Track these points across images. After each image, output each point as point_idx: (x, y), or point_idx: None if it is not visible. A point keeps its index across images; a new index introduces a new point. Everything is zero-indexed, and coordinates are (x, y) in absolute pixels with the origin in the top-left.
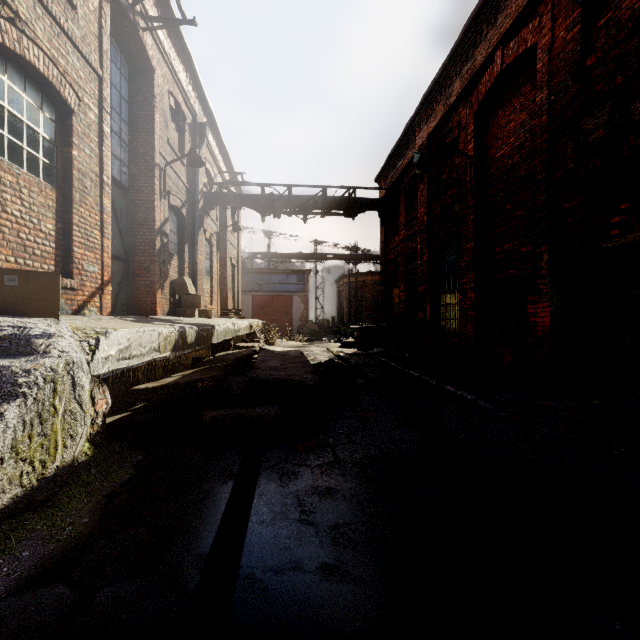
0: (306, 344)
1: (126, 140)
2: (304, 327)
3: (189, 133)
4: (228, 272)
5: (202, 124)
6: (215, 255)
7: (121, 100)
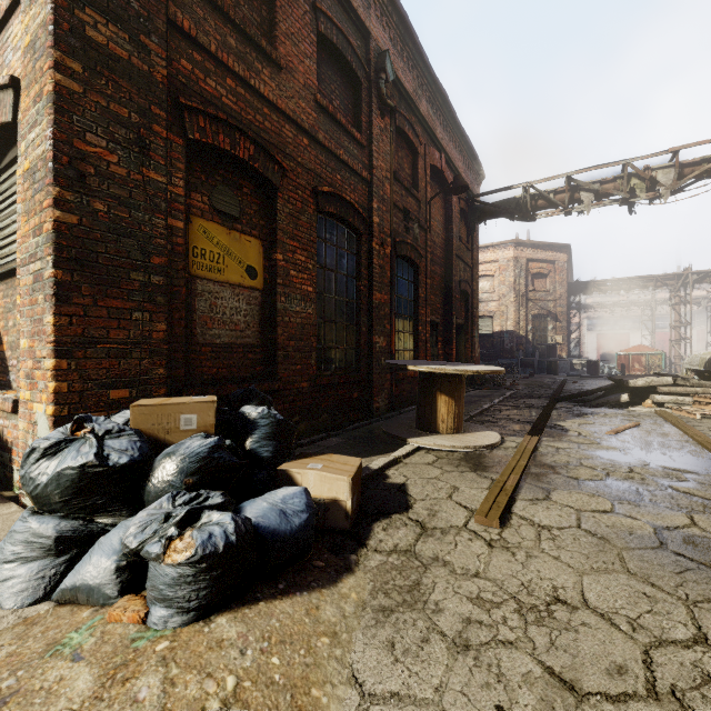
0: None
1: None
2: None
3: None
4: None
5: None
6: None
7: None
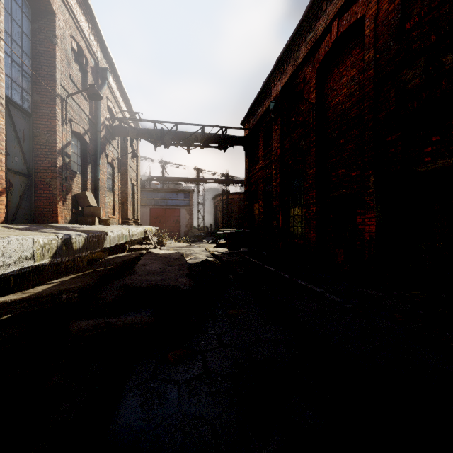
0: (190, 245)
1: (28, 71)
2: (189, 232)
3: (92, 75)
4: (128, 189)
5: (103, 69)
6: (117, 176)
7: (23, 35)
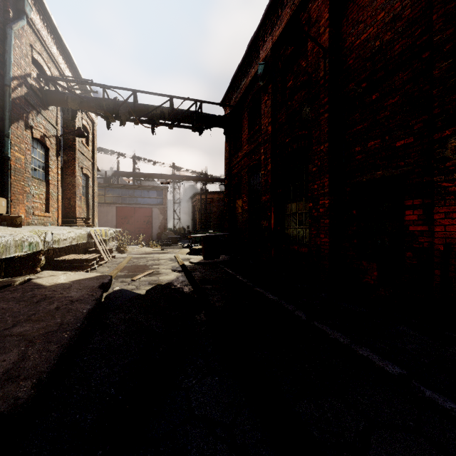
0: (158, 250)
1: None
2: (162, 234)
3: None
4: (78, 181)
5: None
6: (54, 160)
7: None
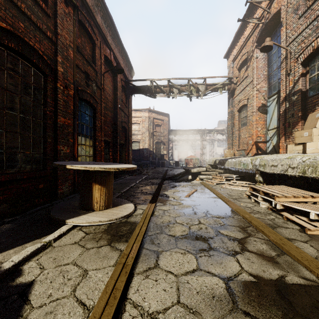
0: None
1: None
2: None
3: None
4: None
5: None
6: None
7: None
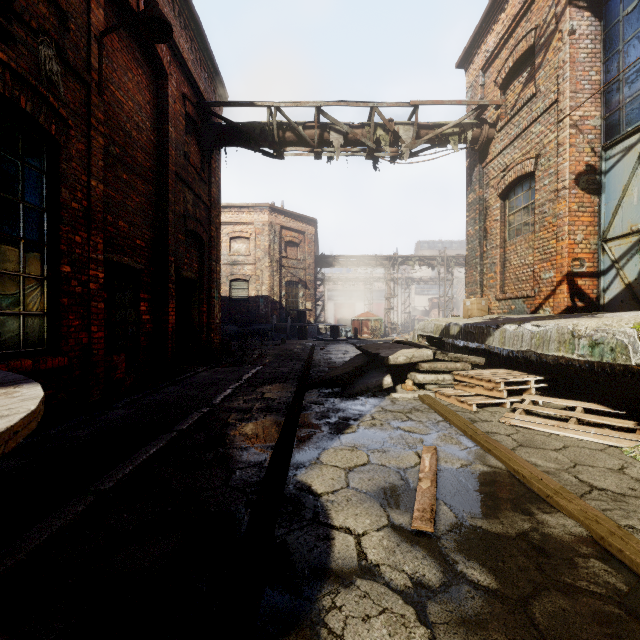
0: None
1: None
2: None
3: None
4: None
5: None
6: None
7: None
